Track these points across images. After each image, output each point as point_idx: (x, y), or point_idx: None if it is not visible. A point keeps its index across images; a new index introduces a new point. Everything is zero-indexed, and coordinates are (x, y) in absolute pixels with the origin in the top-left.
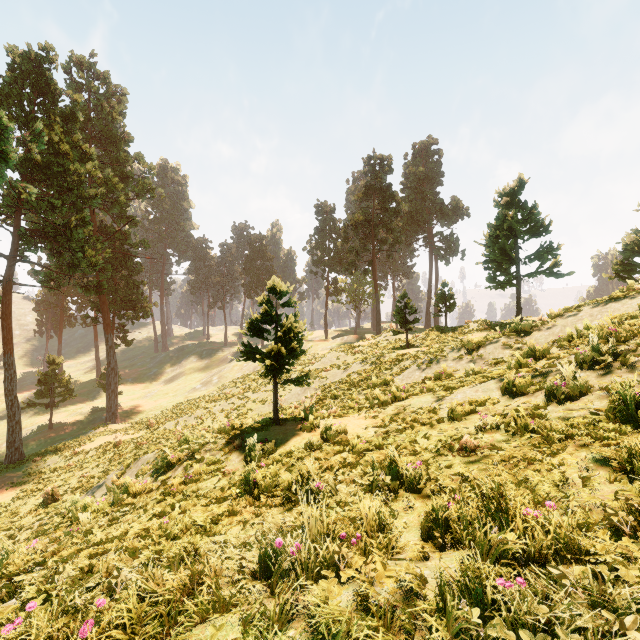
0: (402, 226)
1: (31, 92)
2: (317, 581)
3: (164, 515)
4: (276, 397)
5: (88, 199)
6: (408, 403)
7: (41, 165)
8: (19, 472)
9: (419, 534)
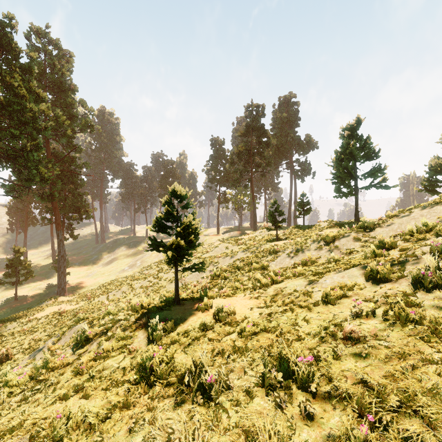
0: (271, 155)
1: None
2: None
3: (66, 399)
4: (177, 282)
5: (41, 130)
6: (284, 286)
7: (3, 103)
8: None
9: None
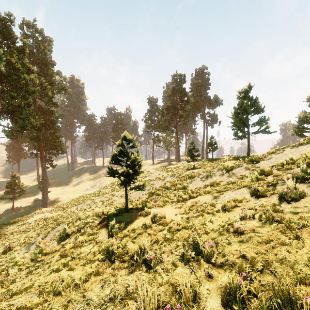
0: (190, 109)
1: (0, 37)
2: None
3: (58, 271)
4: (126, 197)
5: (31, 93)
6: (198, 200)
7: (5, 74)
8: None
9: (219, 300)
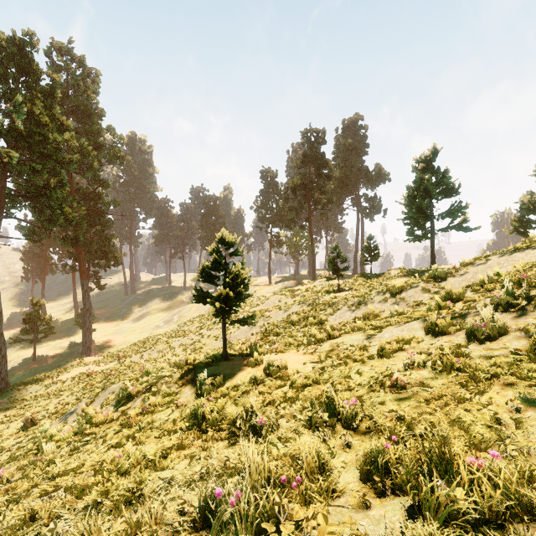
0: (334, 189)
1: (15, 71)
2: (257, 534)
3: (120, 446)
4: (225, 336)
5: (65, 164)
6: (341, 341)
7: (24, 134)
8: (4, 399)
9: (357, 475)
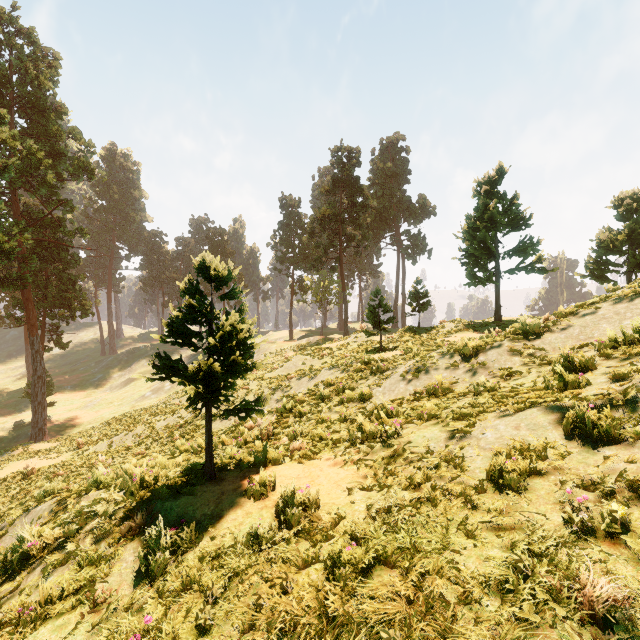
0: (369, 223)
1: None
2: None
3: None
4: (209, 437)
5: None
6: (406, 439)
7: None
8: None
9: None
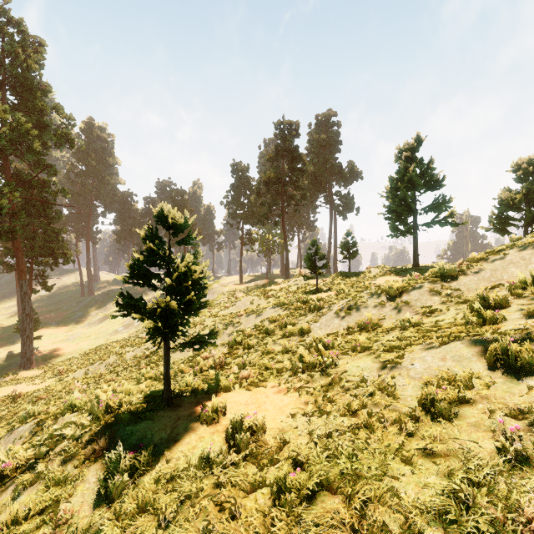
0: (307, 185)
1: None
2: None
3: None
4: (167, 367)
5: None
6: (342, 369)
7: None
8: None
9: None
